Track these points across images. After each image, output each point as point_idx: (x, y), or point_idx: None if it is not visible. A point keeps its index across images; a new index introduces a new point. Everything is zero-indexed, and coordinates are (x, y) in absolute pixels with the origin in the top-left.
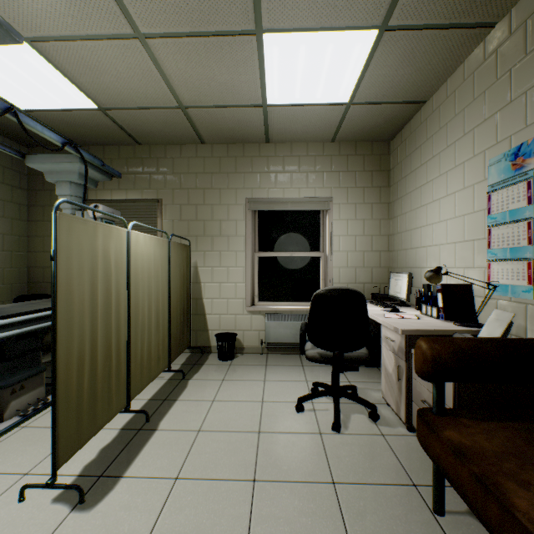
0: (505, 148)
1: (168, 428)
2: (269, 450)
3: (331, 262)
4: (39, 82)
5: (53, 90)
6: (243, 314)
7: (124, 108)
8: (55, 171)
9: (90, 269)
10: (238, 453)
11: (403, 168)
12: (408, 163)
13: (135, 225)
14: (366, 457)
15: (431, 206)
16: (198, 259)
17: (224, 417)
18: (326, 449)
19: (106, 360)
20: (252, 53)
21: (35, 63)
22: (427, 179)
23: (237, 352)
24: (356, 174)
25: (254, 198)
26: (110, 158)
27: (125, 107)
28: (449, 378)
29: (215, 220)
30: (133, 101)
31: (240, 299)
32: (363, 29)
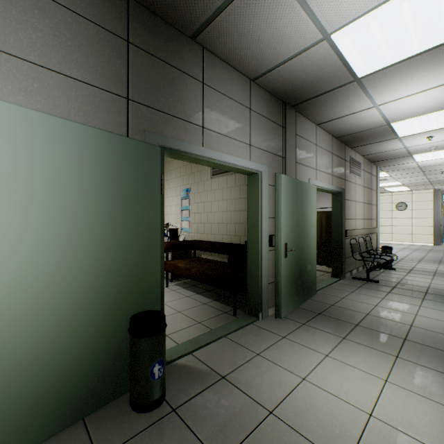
0: (185, 187)
1: None
2: None
3: None
4: None
5: None
6: None
7: None
8: None
9: None
10: None
11: None
12: None
13: None
14: None
15: (166, 199)
16: None
17: None
18: None
19: None
20: None
21: None
22: (165, 188)
23: None
24: None
25: None
26: None
27: None
28: (170, 251)
29: None
30: None
31: None
32: None
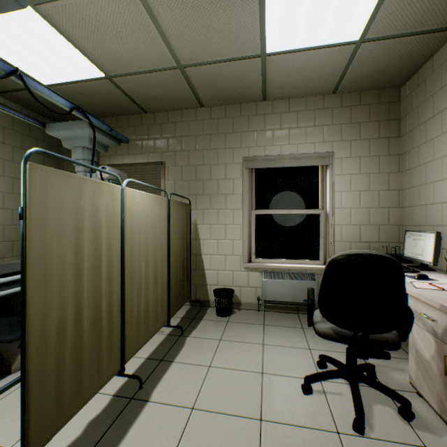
0: None
1: (160, 400)
2: None
3: (332, 219)
4: (51, 53)
5: (65, 61)
6: (240, 270)
7: (128, 73)
8: (70, 138)
9: (74, 229)
10: None
11: (420, 114)
12: (429, 106)
13: (142, 186)
14: None
15: None
16: (198, 216)
17: (221, 391)
18: None
19: (95, 326)
20: None
21: (43, 32)
22: None
23: (234, 307)
24: (360, 126)
25: (251, 157)
26: (121, 126)
27: (128, 72)
28: None
29: (213, 179)
30: (134, 65)
31: (237, 256)
32: None
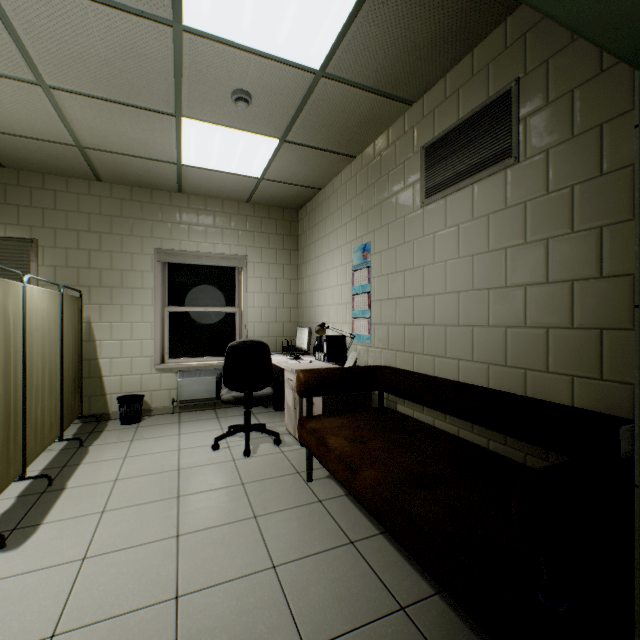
0: (360, 243)
1: (79, 485)
2: (190, 477)
3: (247, 317)
4: None
5: None
6: (151, 373)
7: None
8: None
9: None
10: (161, 485)
11: (308, 238)
12: (311, 235)
13: None
14: (269, 466)
15: (325, 274)
16: (93, 313)
17: (142, 466)
18: (238, 468)
19: (6, 422)
20: (170, 127)
21: None
22: (323, 252)
23: (144, 415)
24: (270, 236)
25: (165, 250)
26: None
27: None
28: (315, 393)
29: (116, 270)
30: (10, 128)
31: (148, 358)
32: (268, 137)
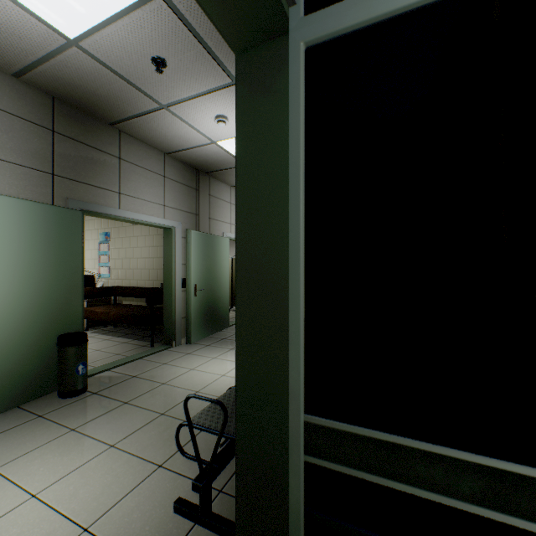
0: (104, 231)
1: None
2: None
3: None
4: None
5: None
6: None
7: None
8: None
9: None
10: None
11: None
12: None
13: None
14: None
15: None
16: None
17: None
18: None
19: None
20: None
21: None
22: None
23: None
24: None
25: None
26: None
27: None
28: (86, 298)
29: None
30: None
31: None
32: None
